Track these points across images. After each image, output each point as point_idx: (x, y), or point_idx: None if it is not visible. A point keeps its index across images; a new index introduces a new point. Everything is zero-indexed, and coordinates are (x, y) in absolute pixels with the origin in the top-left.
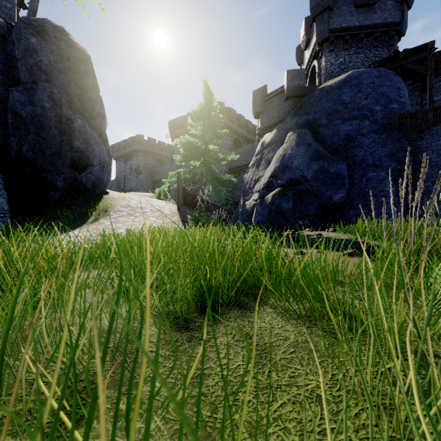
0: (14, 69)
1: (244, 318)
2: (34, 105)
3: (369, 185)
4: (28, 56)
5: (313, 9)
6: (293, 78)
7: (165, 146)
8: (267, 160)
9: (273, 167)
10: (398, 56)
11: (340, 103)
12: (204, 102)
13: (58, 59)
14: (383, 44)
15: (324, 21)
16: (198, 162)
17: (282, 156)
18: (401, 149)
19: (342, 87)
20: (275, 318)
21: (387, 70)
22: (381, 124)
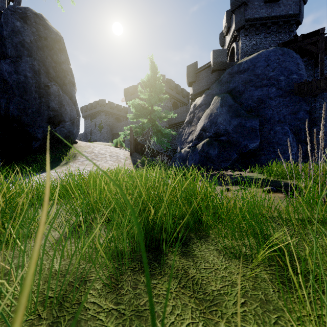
0: (3, 46)
1: (188, 257)
2: (18, 74)
3: (276, 136)
4: (14, 36)
5: (233, 4)
6: (217, 56)
7: (121, 108)
8: (198, 117)
9: (202, 122)
10: (297, 39)
11: (253, 75)
12: (151, 74)
13: (37, 39)
14: (285, 30)
15: (241, 13)
16: (145, 119)
17: (209, 115)
18: (300, 109)
19: (254, 62)
20: (218, 257)
21: (289, 50)
22: (285, 90)
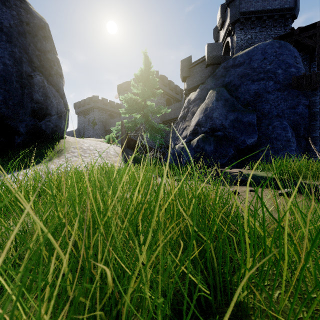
0: None
1: None
2: None
3: (275, 131)
4: None
5: None
6: (212, 50)
7: (114, 104)
8: (192, 112)
9: (197, 117)
10: (293, 33)
11: (249, 68)
12: (143, 67)
13: (18, 23)
14: (281, 25)
15: (236, 6)
16: (138, 114)
17: (204, 109)
18: (299, 103)
19: (250, 55)
20: None
21: (286, 43)
22: (282, 84)
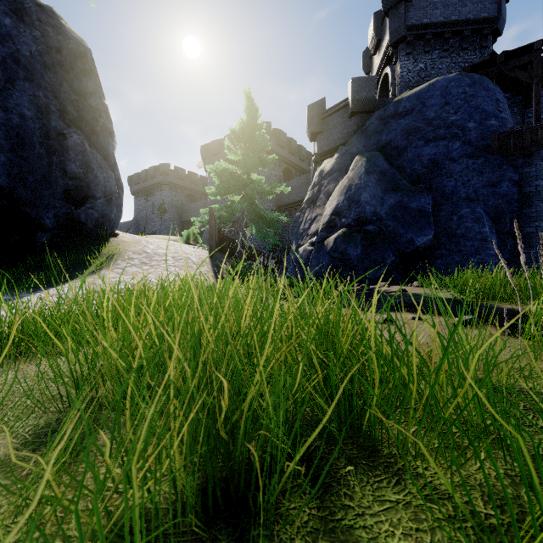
0: None
1: None
2: (8, 112)
3: (462, 224)
4: None
5: (386, 0)
6: (360, 89)
7: (196, 178)
8: (326, 193)
9: (335, 201)
10: (495, 61)
11: (421, 119)
12: (246, 118)
13: (43, 50)
14: (474, 46)
15: (400, 16)
16: (237, 196)
17: (347, 188)
18: (502, 178)
19: (423, 98)
20: (418, 542)
21: (482, 77)
22: (476, 146)
